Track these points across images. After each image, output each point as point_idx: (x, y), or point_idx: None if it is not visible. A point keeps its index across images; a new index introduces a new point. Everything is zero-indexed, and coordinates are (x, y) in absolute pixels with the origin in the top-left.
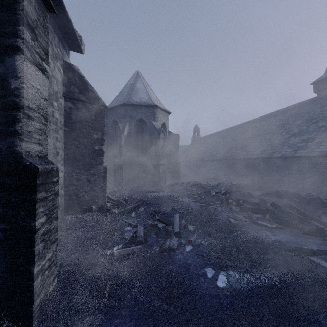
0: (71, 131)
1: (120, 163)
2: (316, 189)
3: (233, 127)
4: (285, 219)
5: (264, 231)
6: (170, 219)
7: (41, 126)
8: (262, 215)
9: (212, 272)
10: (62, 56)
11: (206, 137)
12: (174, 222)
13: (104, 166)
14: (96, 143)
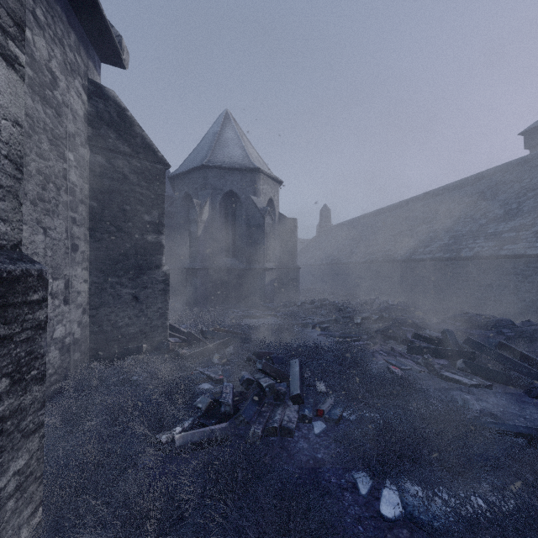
0: (103, 208)
1: (195, 268)
2: (537, 313)
3: (388, 207)
4: (493, 368)
5: (458, 391)
6: (283, 368)
7: (2, 180)
8: (449, 361)
9: (367, 482)
10: (85, 70)
11: (342, 225)
12: (291, 374)
13: (165, 271)
14: (149, 230)
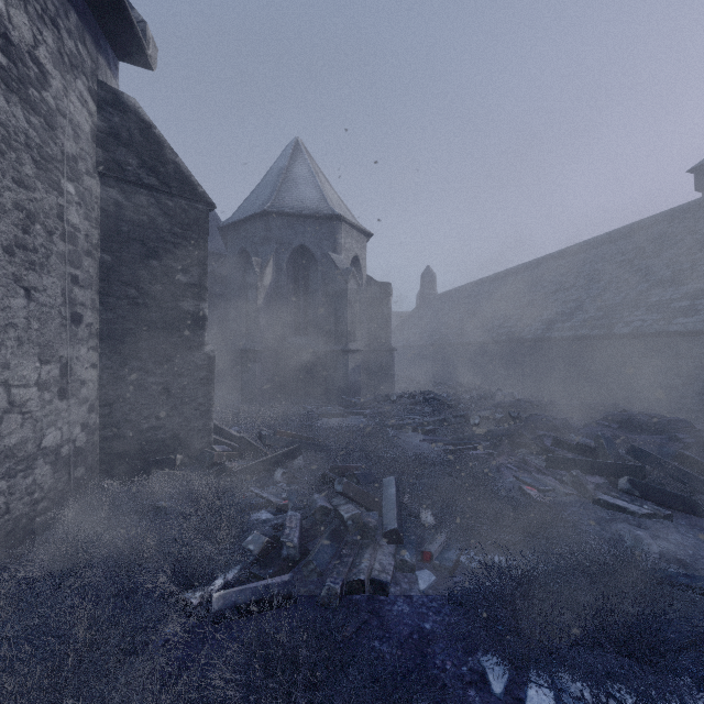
0: (120, 263)
1: (254, 349)
2: None
3: (512, 270)
4: (671, 490)
5: (625, 524)
6: (373, 489)
7: None
8: (605, 479)
9: (503, 672)
10: (94, 68)
11: (451, 293)
12: (384, 498)
13: (208, 353)
14: (185, 295)
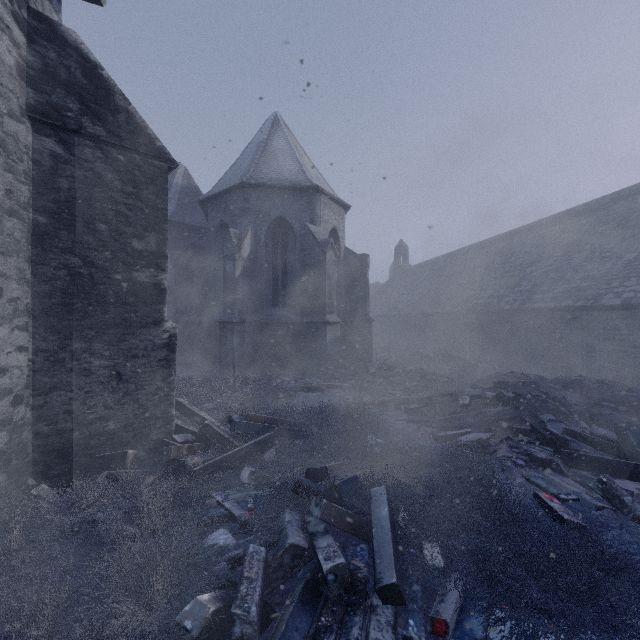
0: (58, 226)
1: (232, 321)
2: None
3: (485, 242)
4: None
5: None
6: (359, 502)
7: None
8: (637, 483)
9: None
10: None
11: (423, 265)
12: (375, 523)
13: (168, 330)
14: (140, 264)
